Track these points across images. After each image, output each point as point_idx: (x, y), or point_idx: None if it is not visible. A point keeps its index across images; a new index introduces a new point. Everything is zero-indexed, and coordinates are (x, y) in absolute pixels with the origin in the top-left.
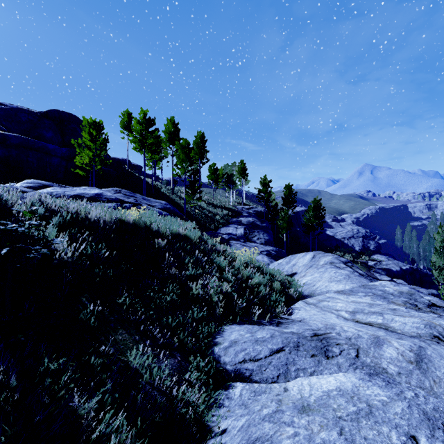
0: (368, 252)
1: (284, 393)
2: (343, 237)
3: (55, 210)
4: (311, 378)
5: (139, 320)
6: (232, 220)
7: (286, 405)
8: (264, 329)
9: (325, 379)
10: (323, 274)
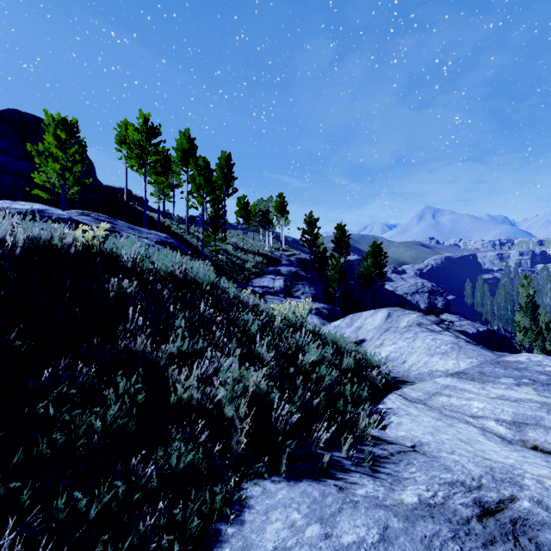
0: (437, 310)
1: None
2: (406, 293)
3: None
4: None
5: None
6: (268, 270)
7: None
8: (357, 505)
9: None
10: (413, 342)
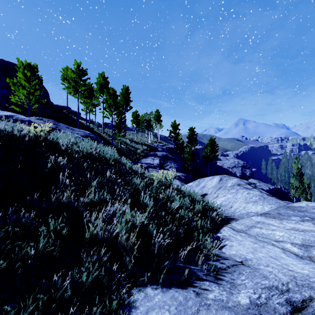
0: (246, 177)
1: None
2: (228, 167)
3: None
4: None
5: None
6: (150, 154)
7: None
8: (209, 307)
9: None
10: (236, 195)
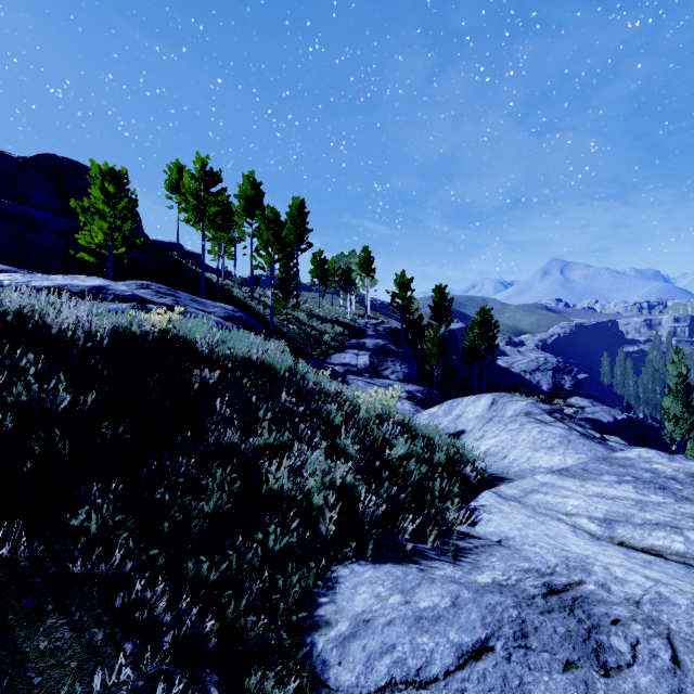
0: (563, 393)
1: None
2: (524, 370)
3: None
4: None
5: (120, 576)
6: (350, 343)
7: None
8: (434, 580)
9: None
10: (518, 434)
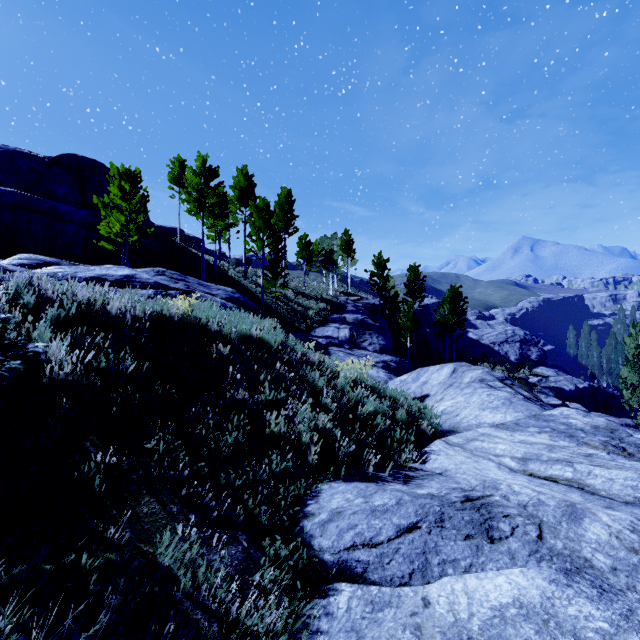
0: (529, 363)
1: (425, 609)
2: (493, 342)
3: (53, 299)
4: (466, 578)
5: (181, 478)
6: (332, 318)
7: (431, 639)
8: (386, 490)
9: (490, 580)
10: (470, 397)
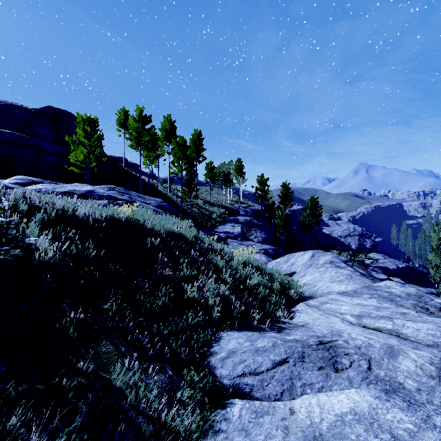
0: (365, 250)
1: (291, 416)
2: (340, 235)
3: (40, 207)
4: (319, 395)
5: (127, 329)
6: (229, 219)
7: (295, 435)
8: (265, 336)
9: (335, 397)
10: (324, 274)
